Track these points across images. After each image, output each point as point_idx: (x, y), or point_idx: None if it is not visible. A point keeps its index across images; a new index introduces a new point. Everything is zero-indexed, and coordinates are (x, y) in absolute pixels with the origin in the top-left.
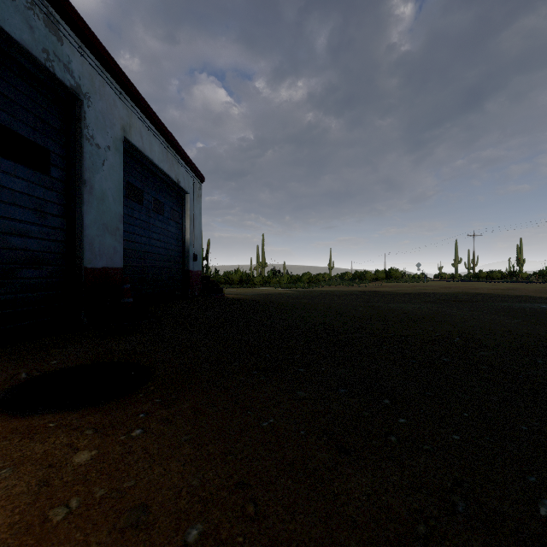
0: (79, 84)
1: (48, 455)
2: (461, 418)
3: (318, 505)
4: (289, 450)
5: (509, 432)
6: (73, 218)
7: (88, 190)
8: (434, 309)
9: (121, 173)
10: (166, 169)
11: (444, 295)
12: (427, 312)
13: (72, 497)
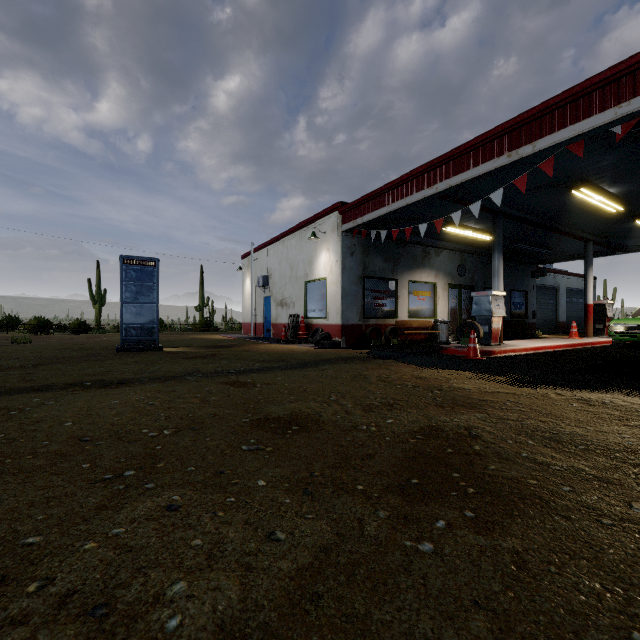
0: (558, 283)
1: None
2: None
3: None
4: None
5: None
6: (556, 311)
7: (559, 305)
8: None
9: (565, 297)
10: (577, 287)
11: None
12: None
13: None
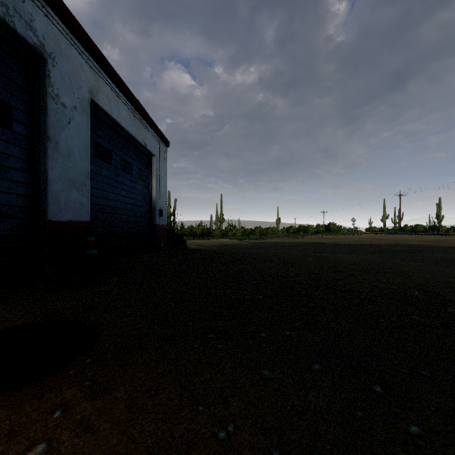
0: (42, 43)
1: None
2: None
3: None
4: None
5: None
6: (38, 173)
7: (53, 146)
8: (378, 260)
9: (88, 133)
10: (133, 133)
11: (380, 246)
12: (373, 262)
13: None
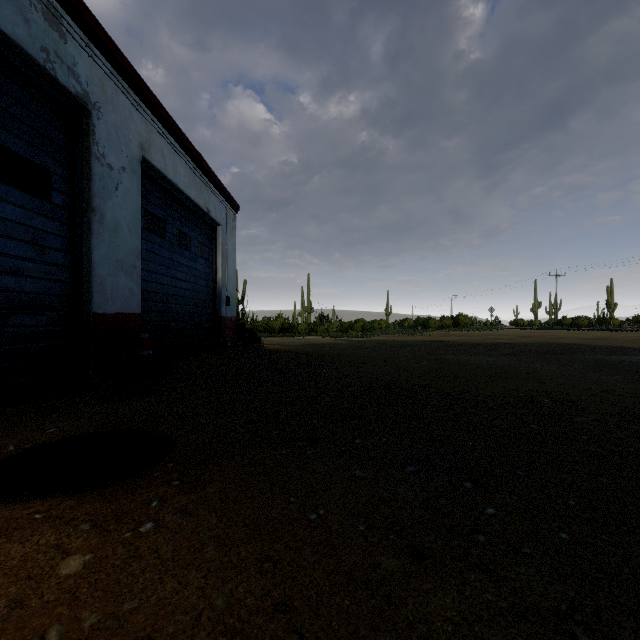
0: (86, 91)
1: (27, 560)
2: (566, 508)
3: (387, 639)
4: (345, 554)
5: (632, 527)
6: (80, 253)
7: (98, 219)
8: (514, 363)
9: (139, 200)
10: (193, 196)
11: (523, 345)
12: (506, 366)
13: (51, 626)
